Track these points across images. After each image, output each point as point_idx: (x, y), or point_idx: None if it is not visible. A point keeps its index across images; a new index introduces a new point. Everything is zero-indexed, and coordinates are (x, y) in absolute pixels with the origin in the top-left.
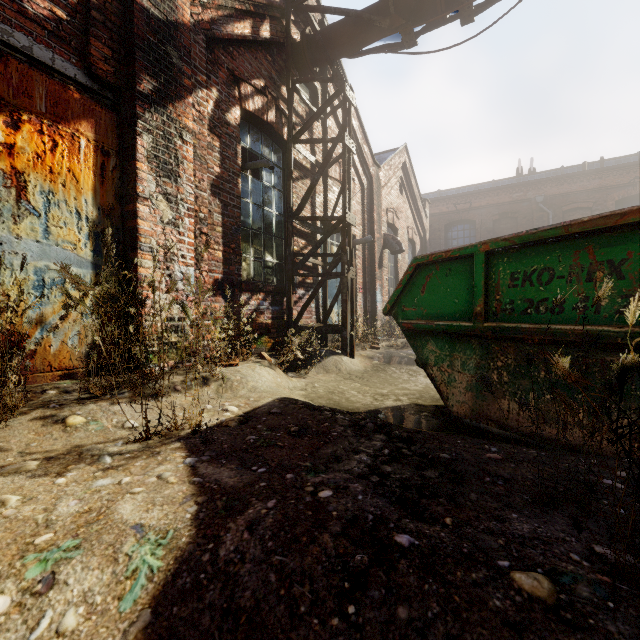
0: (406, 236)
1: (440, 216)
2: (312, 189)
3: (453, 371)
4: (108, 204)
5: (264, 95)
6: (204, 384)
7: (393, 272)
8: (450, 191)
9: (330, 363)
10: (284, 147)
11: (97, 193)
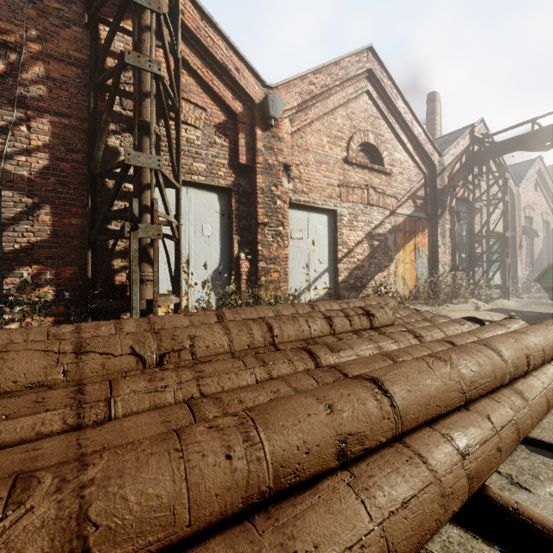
0: (540, 220)
1: None
2: (486, 223)
3: None
4: (429, 250)
5: (463, 187)
6: (466, 303)
7: (529, 248)
8: None
9: (498, 302)
10: (468, 203)
11: (428, 247)
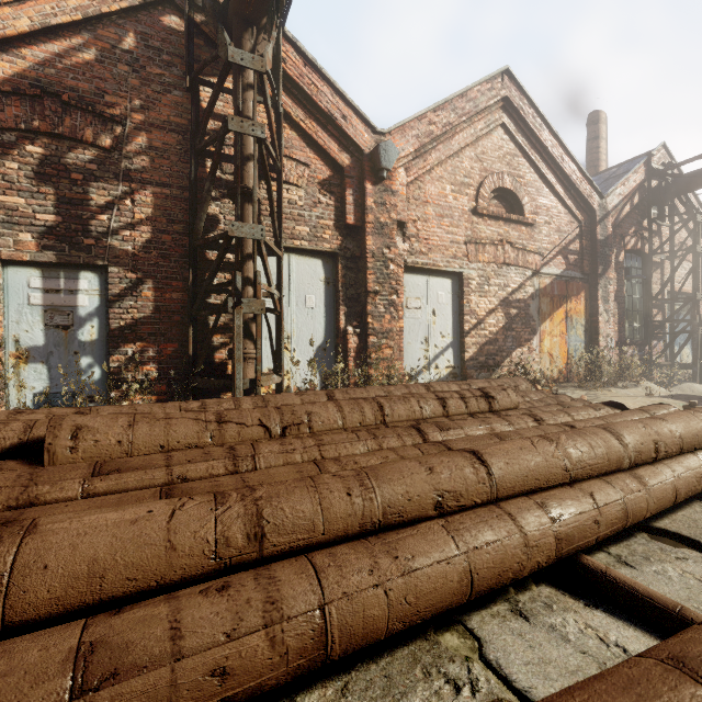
0: None
1: None
2: (668, 282)
3: None
4: (587, 318)
5: (635, 236)
6: (636, 386)
7: None
8: None
9: (684, 386)
10: (643, 256)
11: (584, 316)
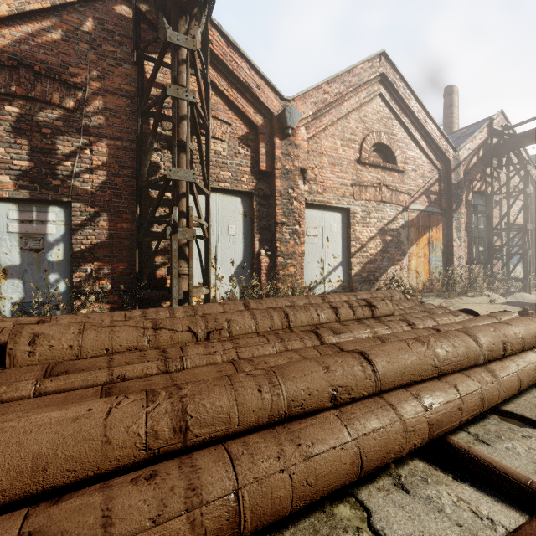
0: None
1: None
2: (505, 216)
3: None
4: (444, 244)
5: (480, 181)
6: (481, 296)
7: None
8: None
9: (517, 295)
10: (486, 196)
11: (442, 241)
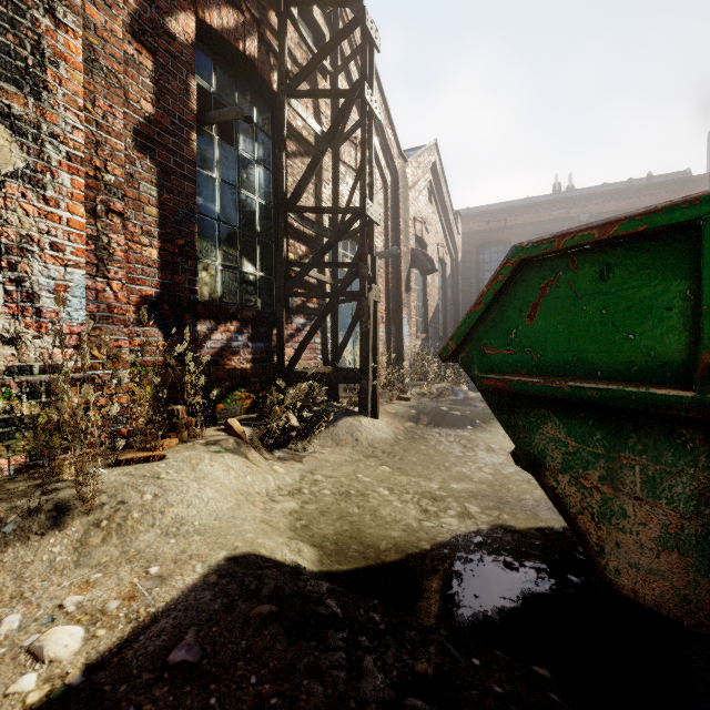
0: (436, 255)
1: (471, 236)
2: (315, 165)
3: (618, 493)
4: None
5: (239, 10)
6: (52, 525)
7: (421, 298)
8: (480, 209)
9: (342, 429)
10: (274, 104)
11: None
